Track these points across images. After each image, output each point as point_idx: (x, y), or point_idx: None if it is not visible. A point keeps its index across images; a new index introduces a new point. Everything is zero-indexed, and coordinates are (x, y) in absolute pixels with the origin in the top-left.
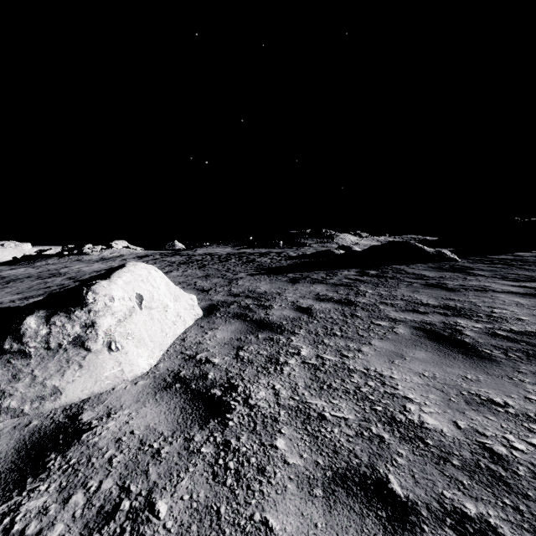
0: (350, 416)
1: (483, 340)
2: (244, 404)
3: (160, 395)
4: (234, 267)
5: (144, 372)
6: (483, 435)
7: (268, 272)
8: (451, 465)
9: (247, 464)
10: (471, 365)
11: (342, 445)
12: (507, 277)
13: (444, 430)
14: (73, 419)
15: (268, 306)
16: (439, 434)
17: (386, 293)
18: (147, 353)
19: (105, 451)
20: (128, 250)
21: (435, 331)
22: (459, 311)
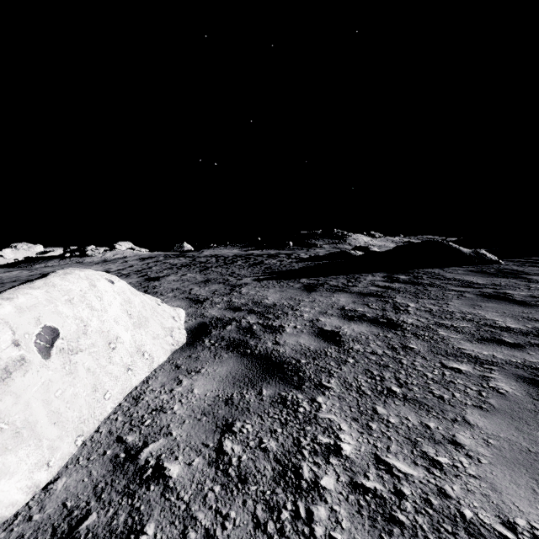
0: None
1: None
2: None
3: None
4: (240, 270)
5: (7, 515)
6: None
7: (277, 277)
8: None
9: None
10: None
11: None
12: None
13: None
14: None
15: (278, 329)
16: None
17: (436, 308)
18: (35, 456)
19: None
20: (132, 252)
21: None
22: None
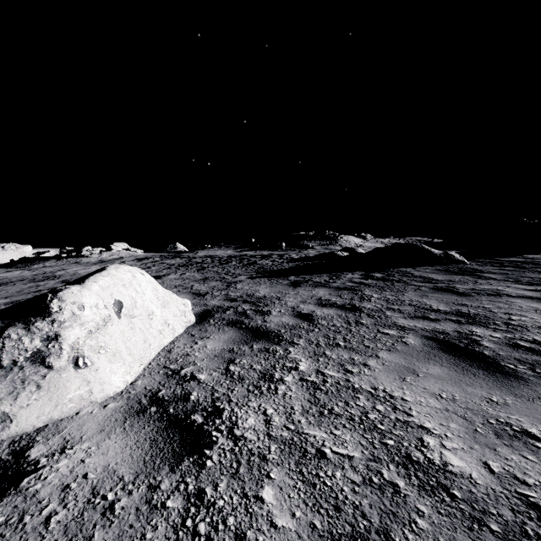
0: (356, 454)
1: (505, 352)
2: (227, 436)
3: (130, 423)
4: (234, 270)
5: (117, 391)
6: (524, 483)
7: (269, 275)
8: (489, 531)
9: (222, 527)
10: (494, 384)
11: (345, 497)
12: (521, 281)
13: (473, 476)
14: (18, 455)
15: (266, 312)
16: (468, 481)
17: (393, 298)
18: (124, 368)
19: (45, 505)
20: (128, 253)
21: (450, 341)
22: (473, 319)
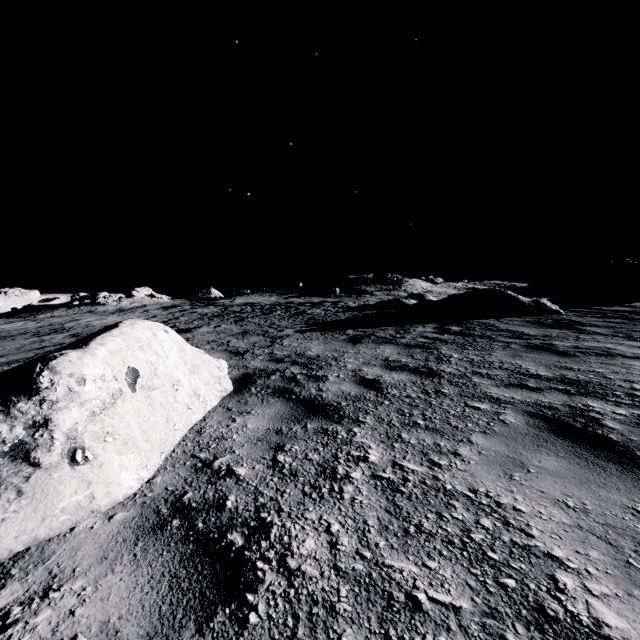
0: (463, 603)
1: (638, 437)
2: (278, 569)
3: (143, 545)
4: (280, 321)
5: (129, 494)
6: None
7: (321, 328)
8: None
9: None
10: (635, 485)
11: None
12: (634, 336)
13: None
14: None
15: (321, 378)
16: None
17: (478, 358)
18: (138, 460)
19: None
20: (152, 300)
21: (561, 420)
22: (586, 388)
